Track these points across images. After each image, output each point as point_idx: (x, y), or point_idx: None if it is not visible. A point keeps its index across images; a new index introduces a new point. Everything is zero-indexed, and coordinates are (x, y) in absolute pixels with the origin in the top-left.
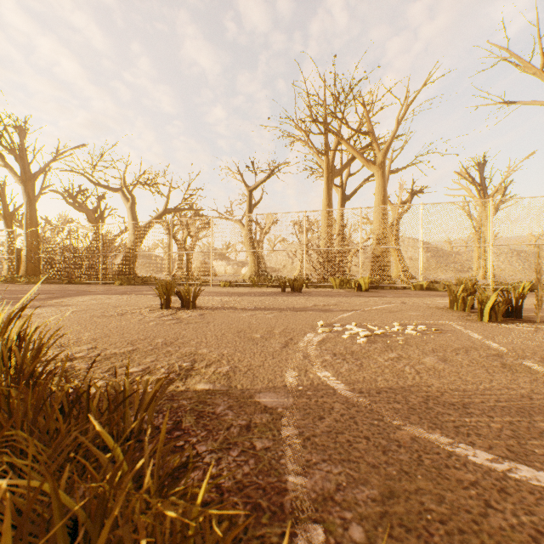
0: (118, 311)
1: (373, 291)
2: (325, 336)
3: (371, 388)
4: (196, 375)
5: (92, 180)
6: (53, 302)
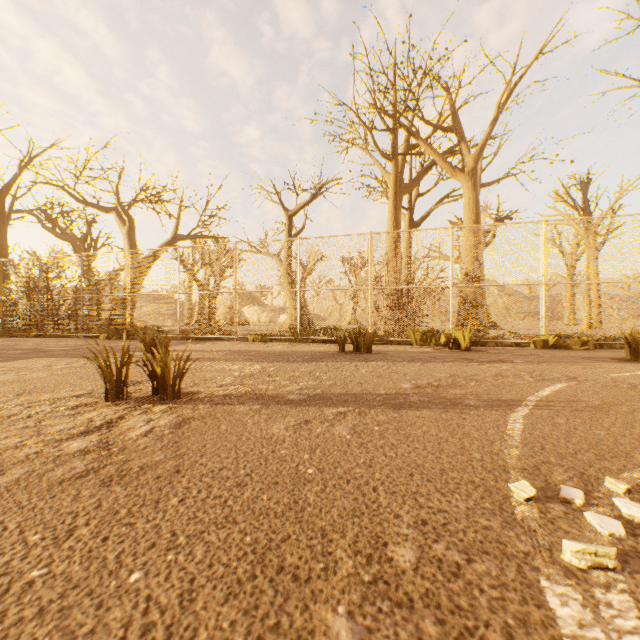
0: (2, 410)
1: (478, 351)
2: None
3: None
4: None
5: (75, 196)
6: None
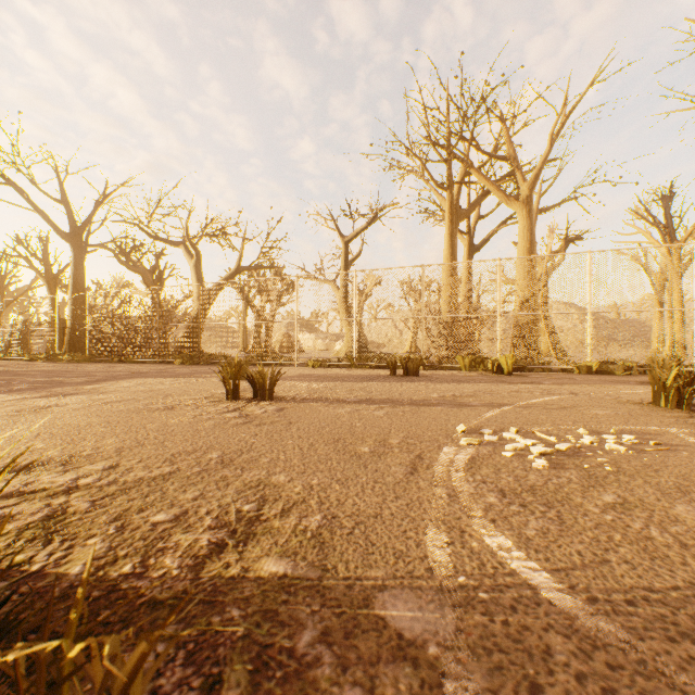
0: (168, 402)
1: (520, 375)
2: (473, 452)
3: (609, 586)
4: (264, 534)
5: (148, 232)
6: (89, 387)
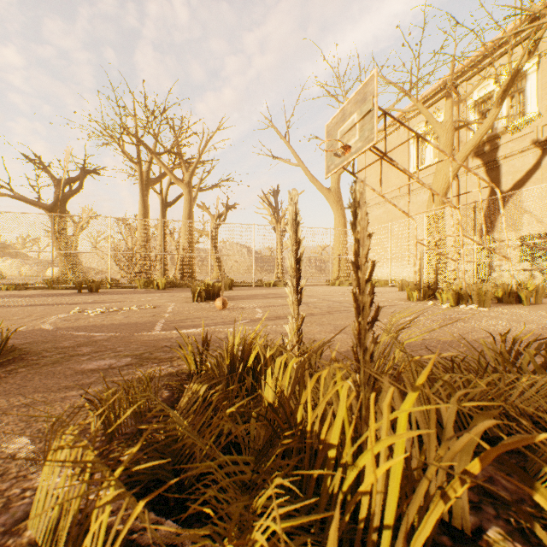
0: None
1: (169, 290)
2: (73, 314)
3: (67, 327)
4: None
5: None
6: None
